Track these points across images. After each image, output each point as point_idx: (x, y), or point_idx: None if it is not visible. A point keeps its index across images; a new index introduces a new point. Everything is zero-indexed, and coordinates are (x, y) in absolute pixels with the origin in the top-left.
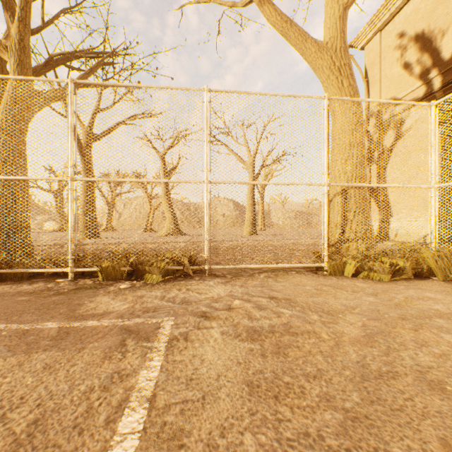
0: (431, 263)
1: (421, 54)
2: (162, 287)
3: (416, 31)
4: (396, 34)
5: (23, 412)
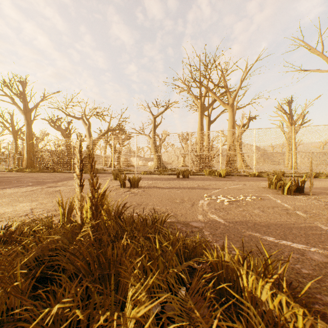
0: None
1: None
2: None
3: None
4: None
5: None
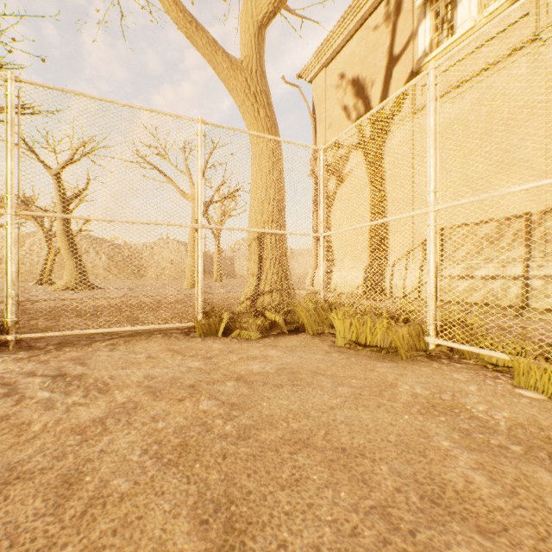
0: (305, 316)
1: (357, 99)
2: None
3: (353, 75)
4: (338, 74)
5: None
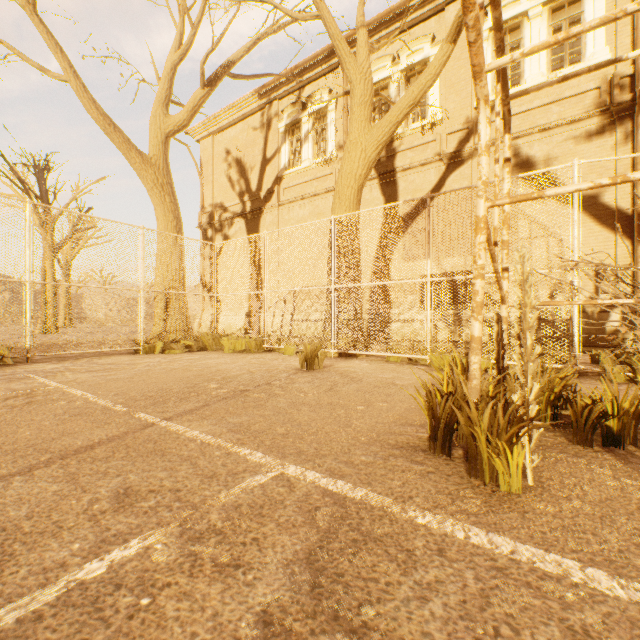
0: (207, 342)
1: (240, 177)
2: None
3: (237, 155)
4: (225, 148)
5: None
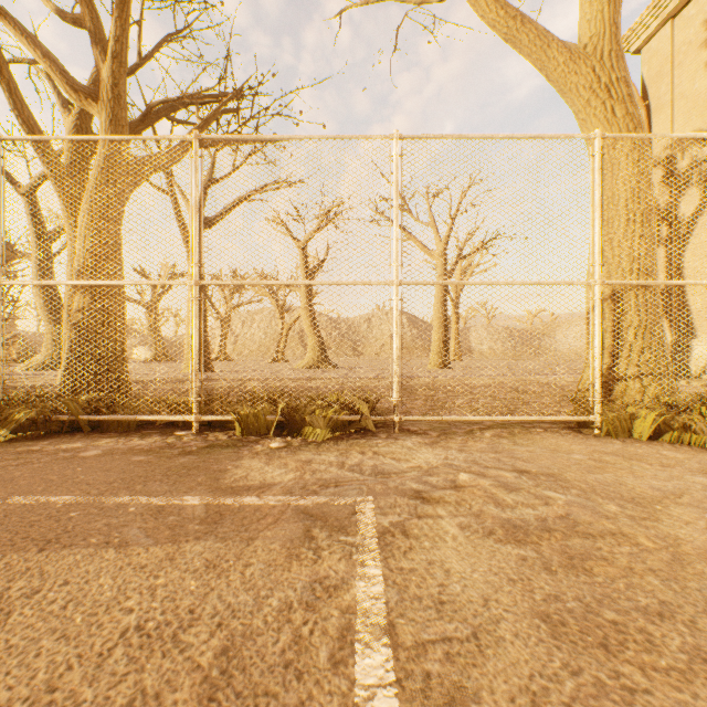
0: None
1: None
2: (333, 447)
3: None
4: (704, 21)
5: (201, 633)
